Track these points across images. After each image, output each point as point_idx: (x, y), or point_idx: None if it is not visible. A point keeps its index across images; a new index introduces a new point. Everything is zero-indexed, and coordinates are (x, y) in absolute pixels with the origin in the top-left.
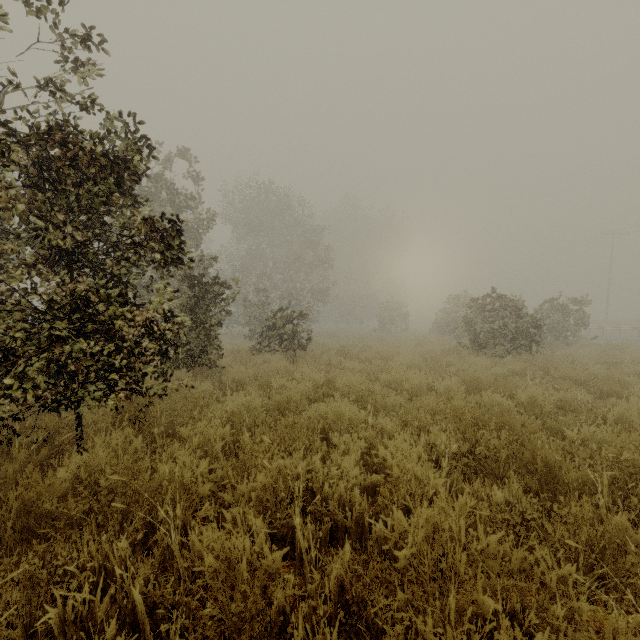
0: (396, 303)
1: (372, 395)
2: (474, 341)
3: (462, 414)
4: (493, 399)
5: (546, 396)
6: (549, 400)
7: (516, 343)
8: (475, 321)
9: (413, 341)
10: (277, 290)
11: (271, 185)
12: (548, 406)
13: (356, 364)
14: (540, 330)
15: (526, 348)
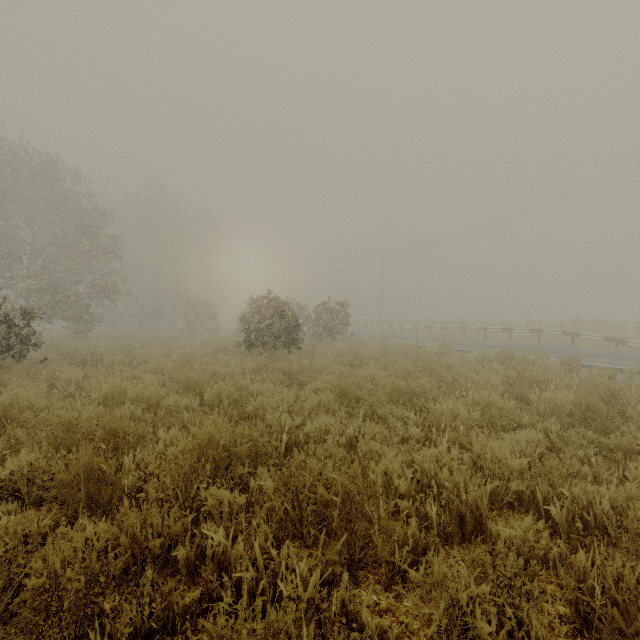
0: (205, 302)
1: (17, 413)
2: (248, 340)
3: (76, 426)
4: (175, 400)
5: (232, 391)
6: (234, 395)
7: (279, 341)
8: (251, 321)
9: (201, 342)
10: (35, 281)
11: (22, 144)
12: (227, 401)
13: (74, 372)
14: (300, 329)
15: (286, 345)
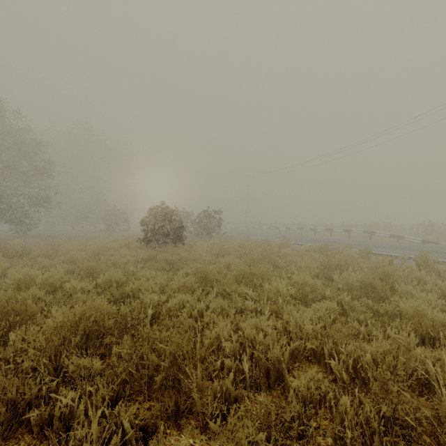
0: (119, 210)
1: None
2: (146, 237)
3: None
4: (73, 284)
5: (121, 276)
6: (122, 279)
7: (168, 238)
8: (149, 224)
9: (113, 239)
10: None
11: None
12: (115, 284)
13: (1, 263)
14: (184, 229)
15: (173, 241)
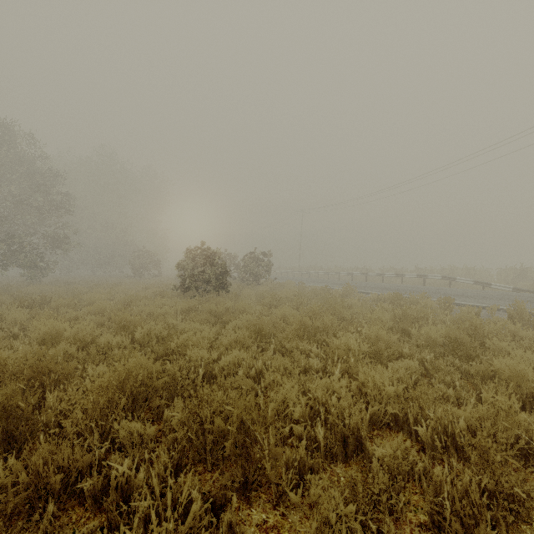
0: (149, 252)
1: None
2: (183, 284)
3: (5, 366)
4: (107, 339)
5: (161, 330)
6: (162, 333)
7: (210, 285)
8: (186, 268)
9: (143, 286)
10: None
11: None
12: (155, 339)
13: (20, 315)
14: (228, 275)
15: (216, 289)
